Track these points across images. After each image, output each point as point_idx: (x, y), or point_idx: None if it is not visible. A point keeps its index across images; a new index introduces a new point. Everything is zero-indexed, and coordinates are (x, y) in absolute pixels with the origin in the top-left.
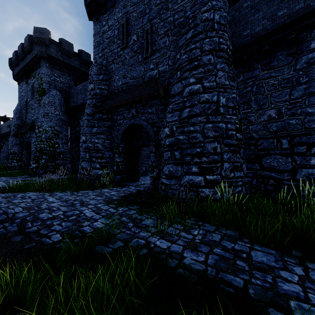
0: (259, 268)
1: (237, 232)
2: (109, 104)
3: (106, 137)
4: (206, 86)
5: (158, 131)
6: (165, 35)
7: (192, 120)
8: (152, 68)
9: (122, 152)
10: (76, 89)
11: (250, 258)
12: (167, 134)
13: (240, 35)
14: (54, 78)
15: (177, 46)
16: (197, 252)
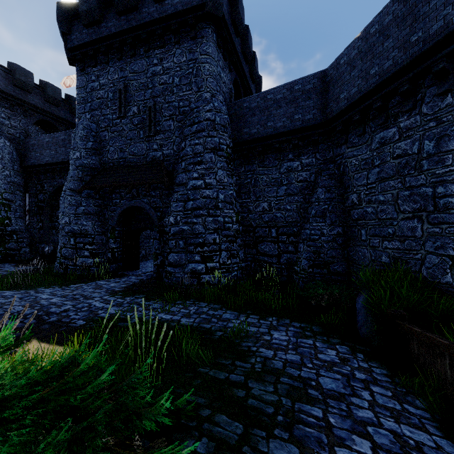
0: (223, 320)
1: (221, 305)
2: (103, 181)
3: (97, 218)
4: (208, 183)
5: (162, 216)
6: (170, 119)
7: (195, 213)
8: (156, 149)
9: (118, 237)
10: (40, 140)
11: (221, 317)
12: (171, 223)
13: (241, 131)
14: (0, 121)
15: (183, 133)
16: (190, 318)
